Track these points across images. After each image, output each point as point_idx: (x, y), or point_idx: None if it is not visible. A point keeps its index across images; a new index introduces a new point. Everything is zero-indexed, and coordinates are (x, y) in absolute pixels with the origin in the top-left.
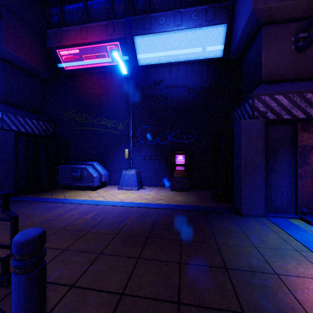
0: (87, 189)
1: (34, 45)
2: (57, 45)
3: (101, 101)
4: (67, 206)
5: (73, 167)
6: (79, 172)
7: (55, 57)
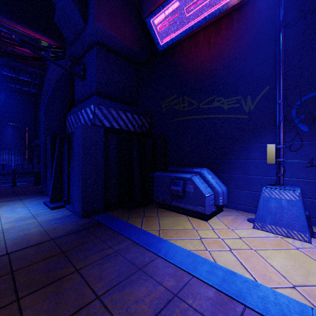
0: (192, 214)
1: (129, 19)
2: (153, 9)
3: (212, 70)
4: (160, 272)
5: (172, 176)
6: (181, 186)
7: (152, 30)
